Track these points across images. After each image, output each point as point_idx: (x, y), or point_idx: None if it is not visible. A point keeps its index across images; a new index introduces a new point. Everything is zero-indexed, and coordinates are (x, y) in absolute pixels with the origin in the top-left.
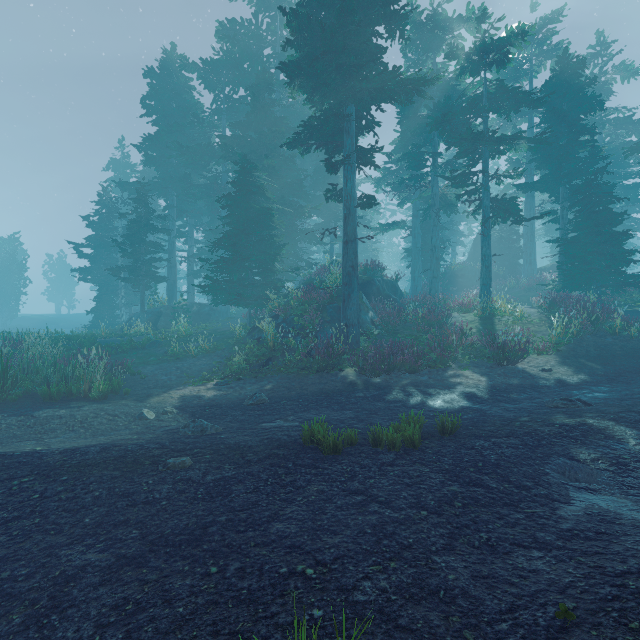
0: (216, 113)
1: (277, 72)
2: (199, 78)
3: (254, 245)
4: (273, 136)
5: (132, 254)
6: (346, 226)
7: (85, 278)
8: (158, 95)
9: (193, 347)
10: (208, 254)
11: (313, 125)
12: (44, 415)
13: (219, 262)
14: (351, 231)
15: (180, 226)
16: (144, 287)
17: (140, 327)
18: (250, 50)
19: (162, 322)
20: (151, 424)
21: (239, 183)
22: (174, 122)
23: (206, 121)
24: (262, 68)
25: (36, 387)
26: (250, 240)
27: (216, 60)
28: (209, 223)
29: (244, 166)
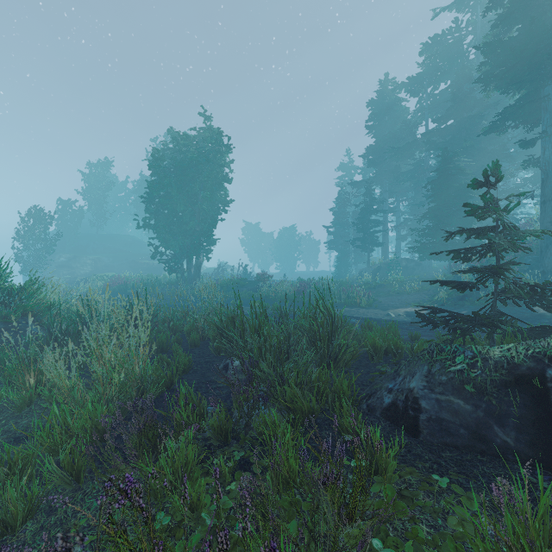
0: (419, 111)
1: (477, 54)
2: (406, 91)
3: (453, 214)
4: (472, 120)
5: (363, 230)
6: (543, 188)
7: (331, 247)
8: (376, 116)
9: (407, 287)
10: (412, 221)
11: (508, 111)
12: (347, 309)
13: (425, 230)
14: (549, 192)
15: (390, 203)
16: (369, 250)
17: (367, 277)
18: (450, 53)
19: (380, 274)
20: (394, 318)
21: (440, 170)
22: (388, 132)
23: (411, 120)
24: (461, 66)
25: (337, 300)
26: (450, 211)
27: (420, 72)
28: (413, 197)
29: (445, 156)
